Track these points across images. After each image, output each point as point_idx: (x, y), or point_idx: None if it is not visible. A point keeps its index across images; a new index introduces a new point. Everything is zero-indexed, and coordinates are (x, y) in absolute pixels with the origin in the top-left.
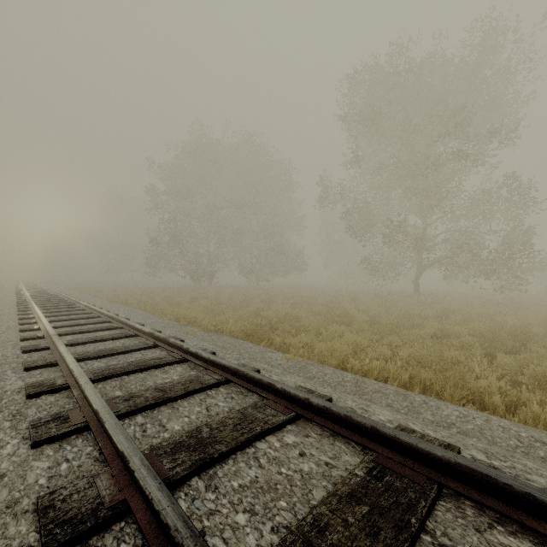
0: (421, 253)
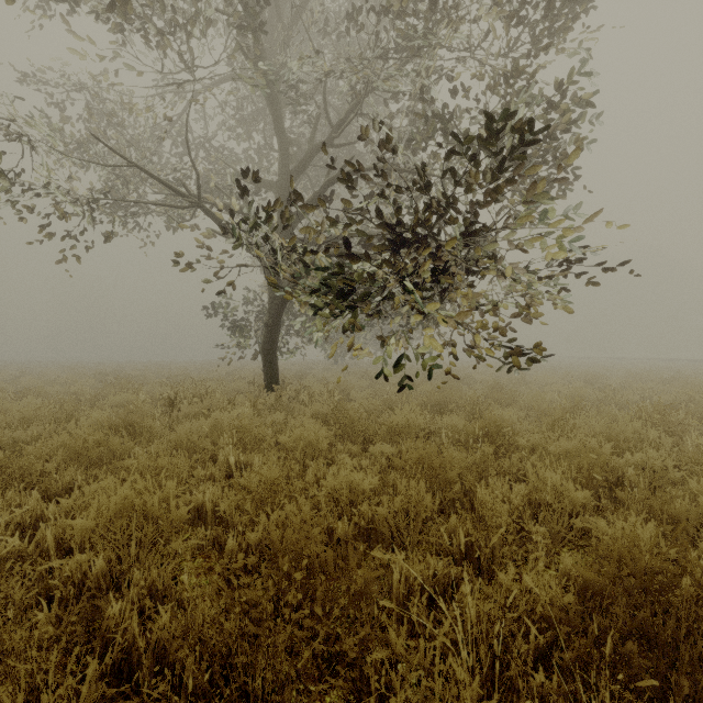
0: None
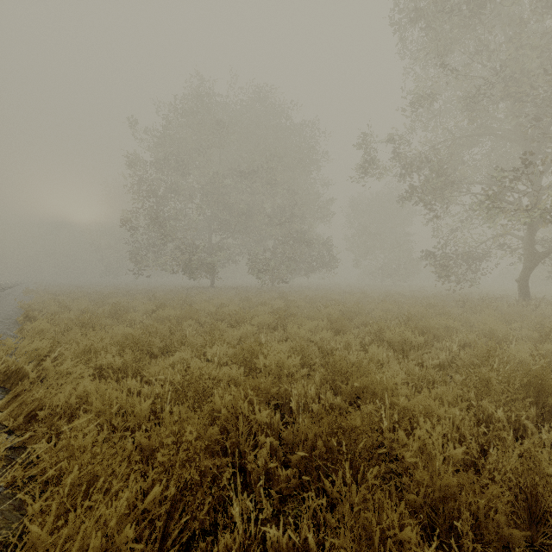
0: (534, 233)
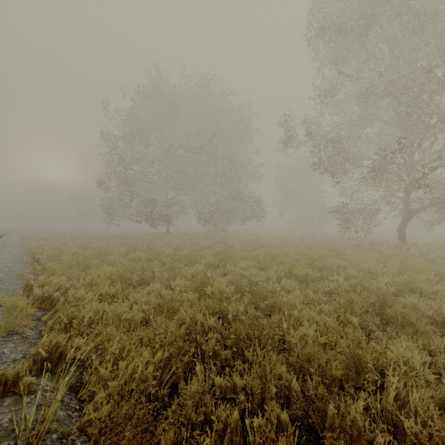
0: (409, 195)
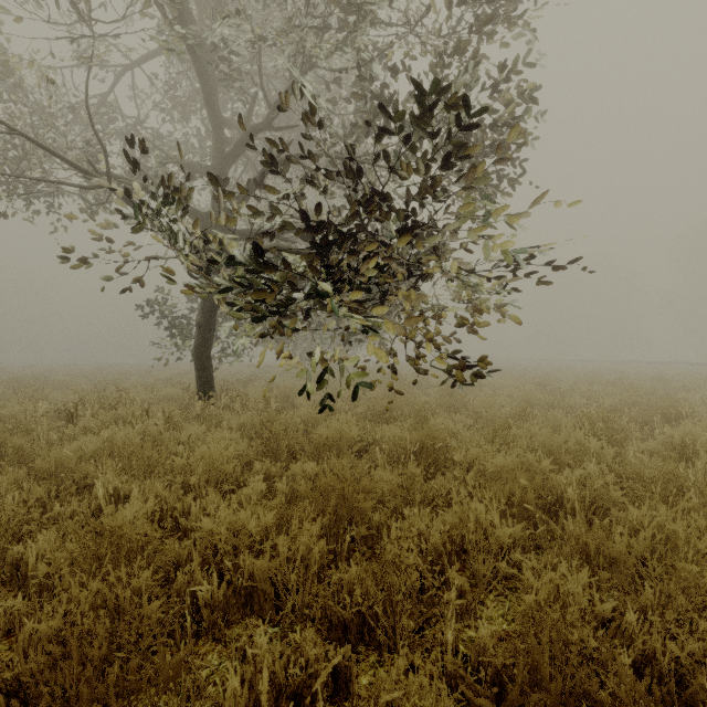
0: None
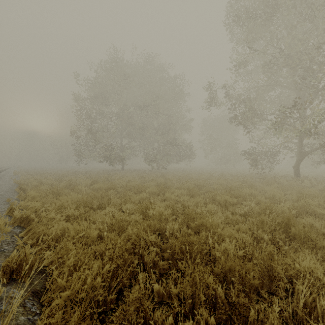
0: (302, 141)
